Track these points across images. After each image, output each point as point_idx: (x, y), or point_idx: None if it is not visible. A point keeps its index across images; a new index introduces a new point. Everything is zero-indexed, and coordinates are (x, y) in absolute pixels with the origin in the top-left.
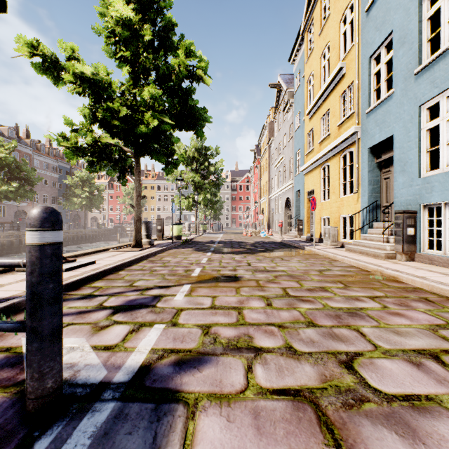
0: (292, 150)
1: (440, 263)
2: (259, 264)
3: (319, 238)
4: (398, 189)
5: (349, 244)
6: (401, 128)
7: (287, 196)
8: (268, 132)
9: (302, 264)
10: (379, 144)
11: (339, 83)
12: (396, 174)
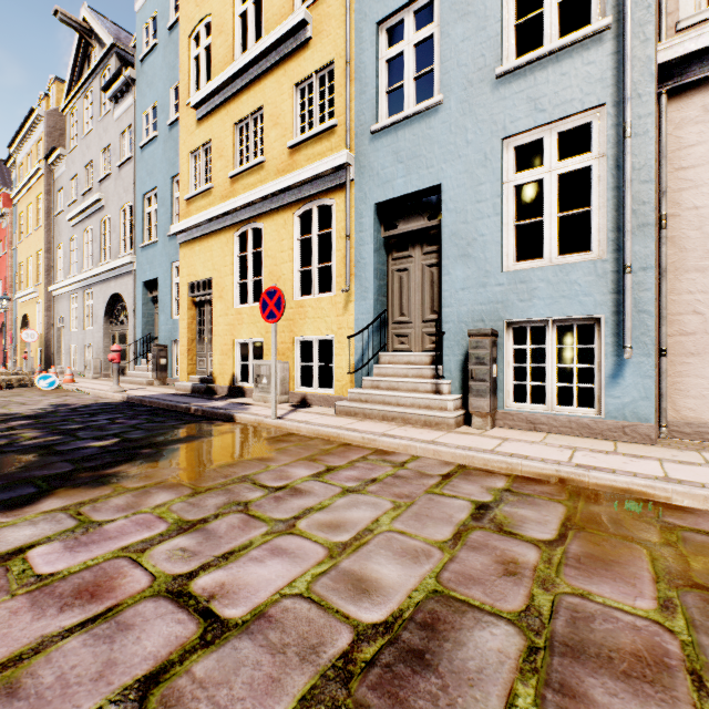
0: (134, 187)
1: (555, 427)
2: (246, 570)
3: (232, 387)
4: (453, 290)
5: (323, 398)
6: (461, 174)
7: (114, 291)
8: (46, 133)
9: (369, 497)
10: (396, 201)
11: (292, 56)
12: (449, 260)
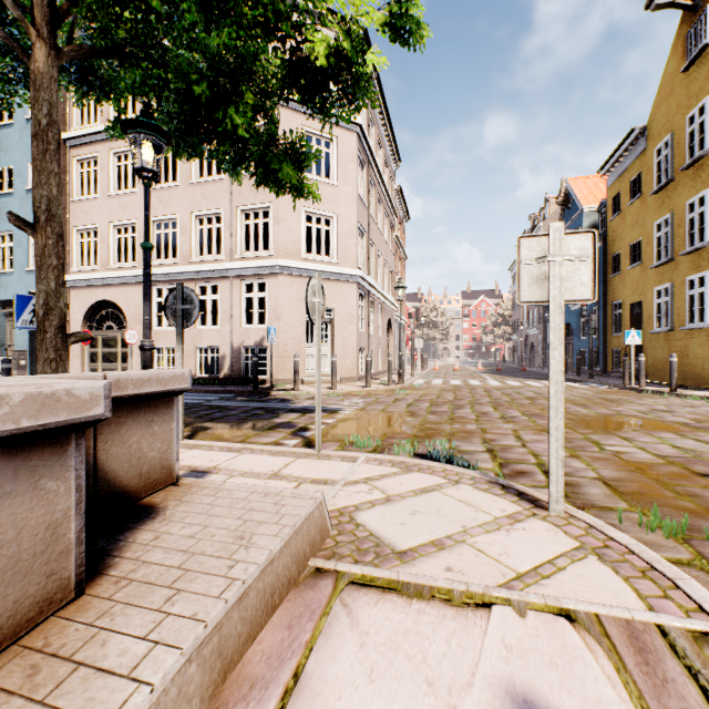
0: None
1: None
2: None
3: None
4: (17, 336)
5: None
6: None
7: None
8: None
9: None
10: (5, 300)
11: None
12: None
